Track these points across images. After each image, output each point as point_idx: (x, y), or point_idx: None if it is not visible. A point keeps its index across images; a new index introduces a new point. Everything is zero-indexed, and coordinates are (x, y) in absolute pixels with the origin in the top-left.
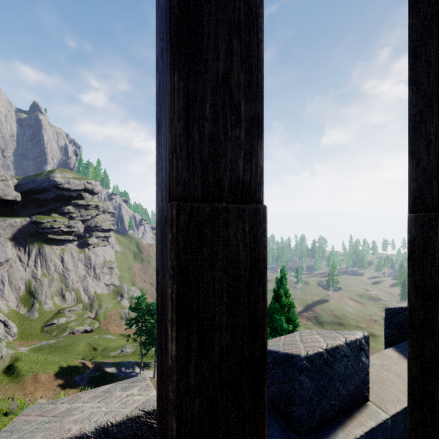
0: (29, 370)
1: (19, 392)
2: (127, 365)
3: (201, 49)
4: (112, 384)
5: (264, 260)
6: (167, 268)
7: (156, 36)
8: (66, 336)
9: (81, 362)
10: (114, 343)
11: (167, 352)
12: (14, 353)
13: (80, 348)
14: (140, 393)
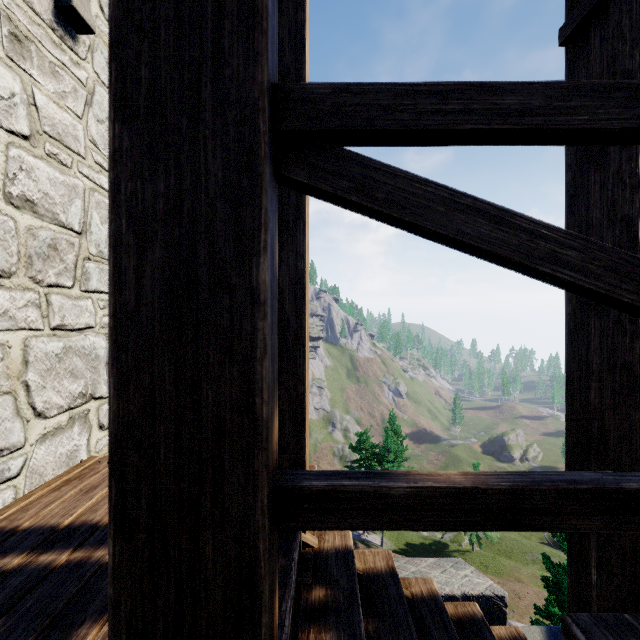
0: None
1: None
2: None
3: (606, 452)
4: (435, 559)
5: (639, 546)
6: (590, 543)
7: (567, 416)
8: None
9: None
10: None
11: (588, 577)
12: None
13: None
14: (476, 577)
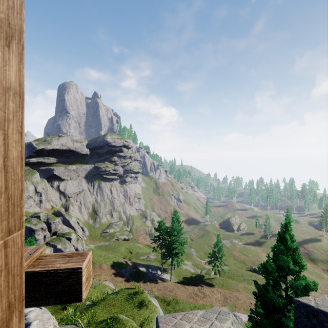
0: (97, 261)
1: (92, 273)
2: (152, 268)
3: None
4: (203, 310)
5: None
6: None
7: None
8: (114, 241)
9: (124, 260)
10: (142, 250)
11: None
12: (89, 248)
13: (122, 250)
14: None
